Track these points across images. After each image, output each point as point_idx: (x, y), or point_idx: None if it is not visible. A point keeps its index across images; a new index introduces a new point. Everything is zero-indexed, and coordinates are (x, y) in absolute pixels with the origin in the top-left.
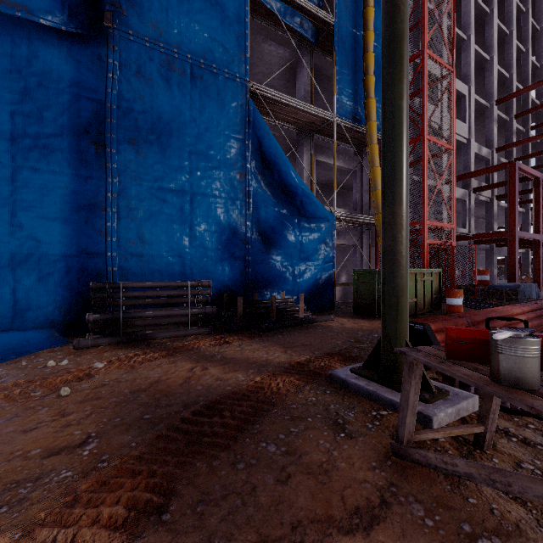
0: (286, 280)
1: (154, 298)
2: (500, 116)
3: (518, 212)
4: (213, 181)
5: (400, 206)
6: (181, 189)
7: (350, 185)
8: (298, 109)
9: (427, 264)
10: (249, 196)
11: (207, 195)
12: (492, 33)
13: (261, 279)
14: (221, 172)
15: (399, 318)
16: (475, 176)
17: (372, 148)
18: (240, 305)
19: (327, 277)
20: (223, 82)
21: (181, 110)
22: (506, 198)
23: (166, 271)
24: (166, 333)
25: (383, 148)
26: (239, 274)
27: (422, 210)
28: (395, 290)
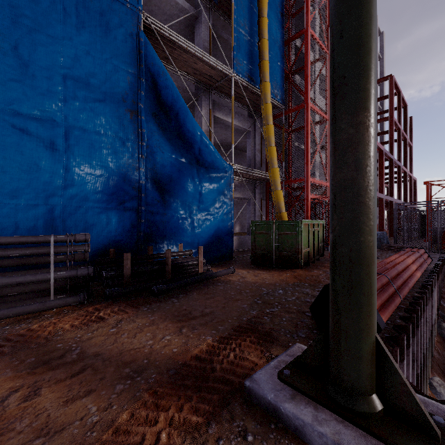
0: (184, 231)
1: (7, 257)
2: None
3: None
4: (96, 116)
5: (369, 112)
6: (49, 119)
7: (243, 146)
8: (197, 58)
9: (310, 216)
10: (143, 138)
11: (88, 131)
12: None
13: (157, 231)
14: (108, 107)
15: (367, 301)
16: None
17: (266, 106)
18: (127, 262)
19: (226, 228)
20: (110, 3)
21: (51, 21)
22: None
23: (27, 222)
24: (8, 310)
25: (338, 17)
26: (130, 225)
27: (306, 169)
28: (361, 254)
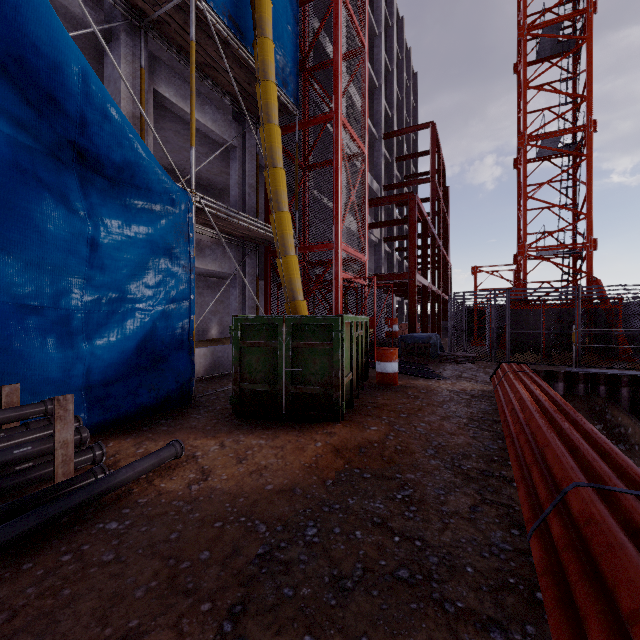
0: (29, 347)
1: None
2: (385, 154)
3: (396, 260)
4: None
5: None
6: None
7: (225, 183)
8: None
9: (341, 309)
10: None
11: None
12: (381, 59)
13: None
14: None
15: None
16: (377, 204)
17: (266, 87)
18: None
19: (175, 334)
20: None
21: None
22: (392, 241)
23: None
24: None
25: None
26: None
27: (336, 227)
28: None
